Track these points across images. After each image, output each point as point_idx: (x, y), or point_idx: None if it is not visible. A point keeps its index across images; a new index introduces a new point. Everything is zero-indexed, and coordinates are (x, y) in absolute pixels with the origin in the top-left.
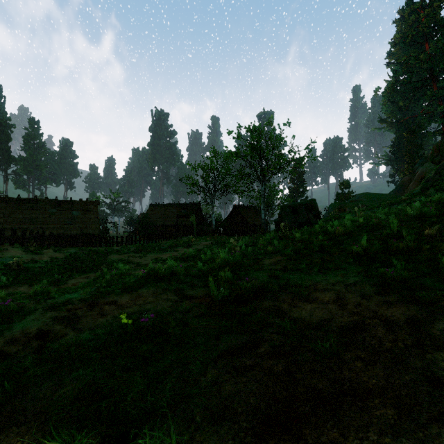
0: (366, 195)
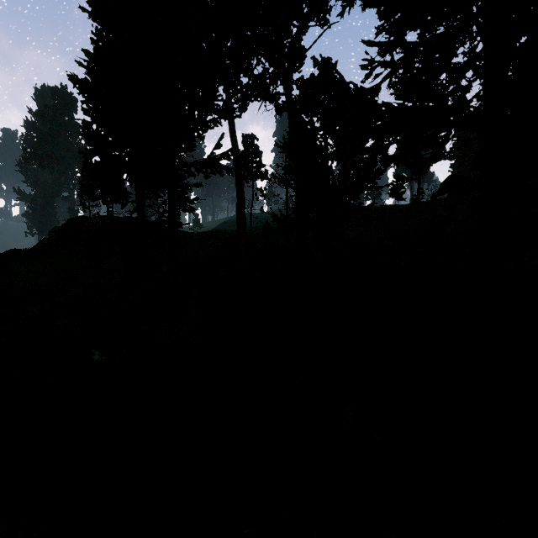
0: (18, 251)
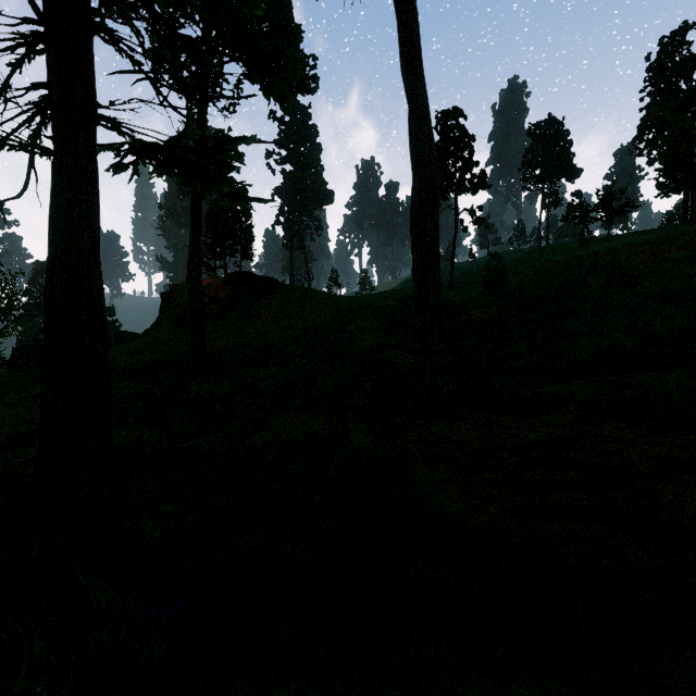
0: (116, 334)
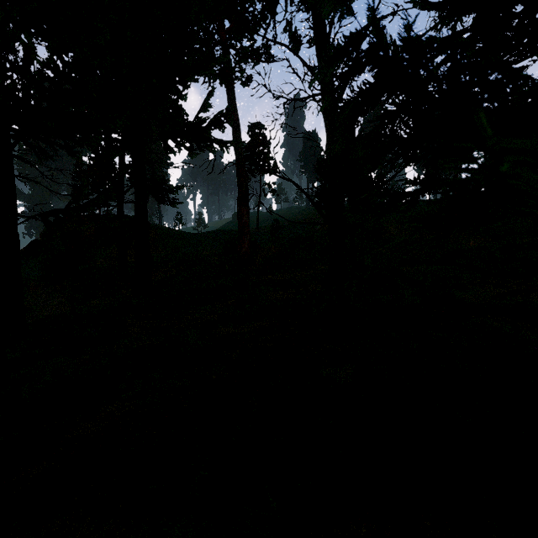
0: None
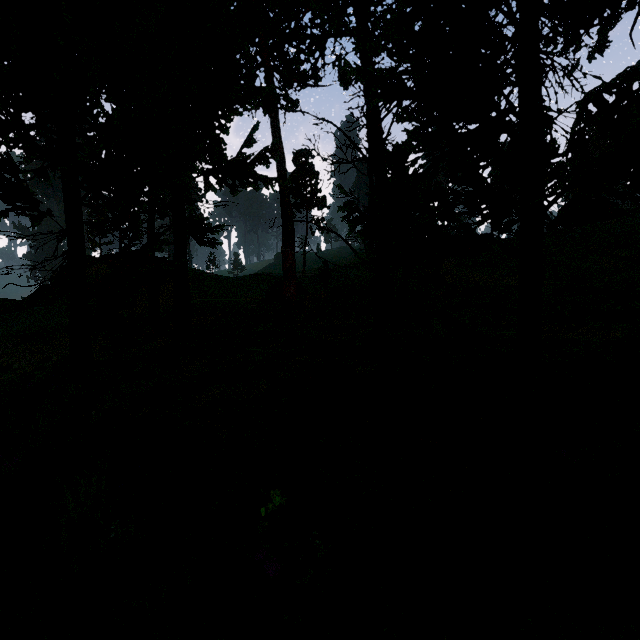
0: (5, 302)
